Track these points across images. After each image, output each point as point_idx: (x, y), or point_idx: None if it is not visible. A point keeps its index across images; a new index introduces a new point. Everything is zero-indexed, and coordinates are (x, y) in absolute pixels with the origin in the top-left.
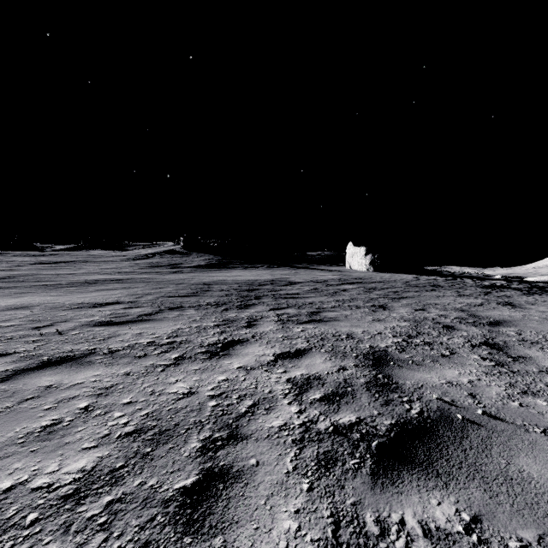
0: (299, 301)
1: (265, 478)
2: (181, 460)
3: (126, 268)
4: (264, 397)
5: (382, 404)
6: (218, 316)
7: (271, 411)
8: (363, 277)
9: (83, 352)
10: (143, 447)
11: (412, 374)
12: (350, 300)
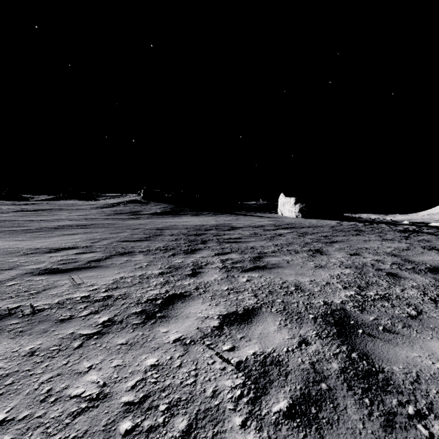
0: (241, 246)
1: None
2: None
3: (93, 215)
4: (205, 408)
5: (383, 426)
6: (165, 262)
7: None
8: (294, 223)
9: (1, 312)
10: None
11: (393, 351)
12: (288, 245)
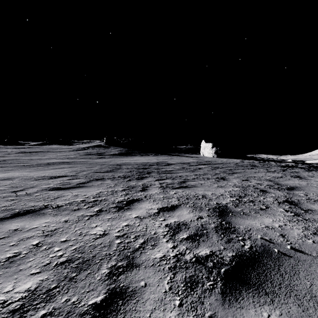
0: (173, 175)
1: (150, 296)
2: (94, 282)
3: (72, 155)
4: (151, 237)
5: (226, 242)
6: (125, 184)
7: (155, 247)
8: (211, 161)
9: (40, 207)
10: (70, 272)
11: (243, 221)
12: (203, 175)
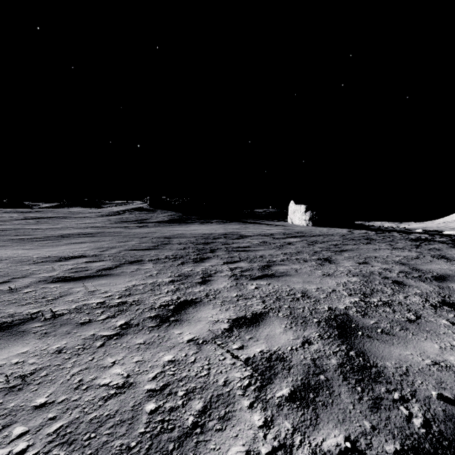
0: (250, 254)
1: None
2: None
3: (99, 223)
4: (217, 394)
5: (370, 407)
6: (174, 270)
7: (228, 423)
8: (304, 231)
9: (23, 317)
10: None
11: (388, 350)
12: (297, 254)
